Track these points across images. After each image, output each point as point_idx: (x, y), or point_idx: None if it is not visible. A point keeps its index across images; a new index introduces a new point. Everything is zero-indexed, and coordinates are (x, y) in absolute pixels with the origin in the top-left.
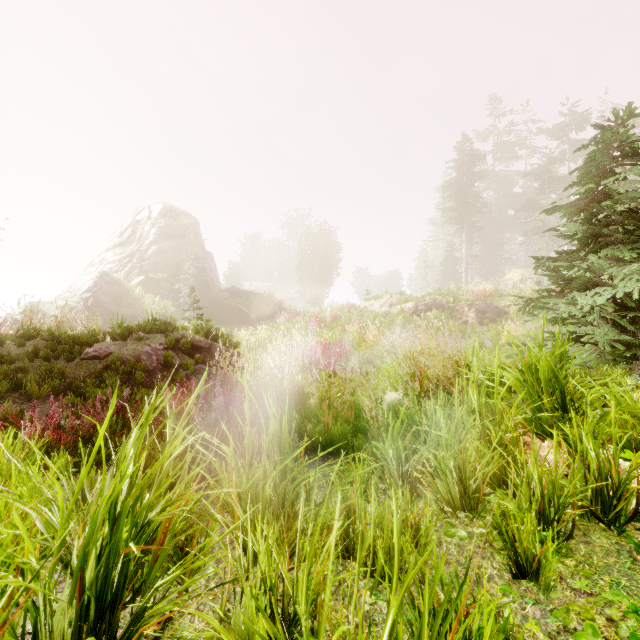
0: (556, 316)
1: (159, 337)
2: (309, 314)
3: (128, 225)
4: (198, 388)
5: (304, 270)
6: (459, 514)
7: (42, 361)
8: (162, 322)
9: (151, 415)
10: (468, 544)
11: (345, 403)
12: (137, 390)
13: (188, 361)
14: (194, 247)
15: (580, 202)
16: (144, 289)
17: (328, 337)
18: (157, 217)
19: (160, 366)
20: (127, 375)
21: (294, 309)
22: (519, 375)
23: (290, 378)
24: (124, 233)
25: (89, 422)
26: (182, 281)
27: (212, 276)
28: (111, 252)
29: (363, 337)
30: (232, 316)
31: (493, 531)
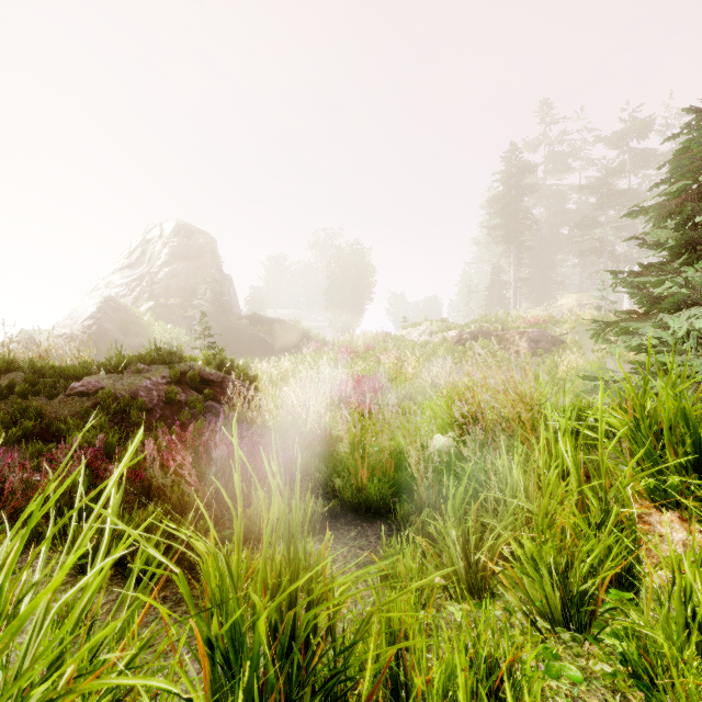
0: (640, 343)
1: (162, 369)
2: (339, 344)
3: (137, 245)
4: (125, 459)
5: (334, 295)
6: (562, 634)
7: (15, 398)
8: (166, 352)
9: (38, 509)
10: (587, 695)
11: (383, 451)
12: (132, 433)
13: (195, 397)
14: (211, 269)
15: (671, 203)
16: (154, 316)
17: (361, 369)
18: (169, 236)
19: (161, 403)
20: (120, 414)
21: (322, 338)
22: (628, 420)
23: (316, 418)
24: (133, 253)
25: (41, 482)
26: (197, 307)
27: (231, 301)
28: (118, 275)
29: (401, 369)
30: (253, 346)
31: (623, 670)
